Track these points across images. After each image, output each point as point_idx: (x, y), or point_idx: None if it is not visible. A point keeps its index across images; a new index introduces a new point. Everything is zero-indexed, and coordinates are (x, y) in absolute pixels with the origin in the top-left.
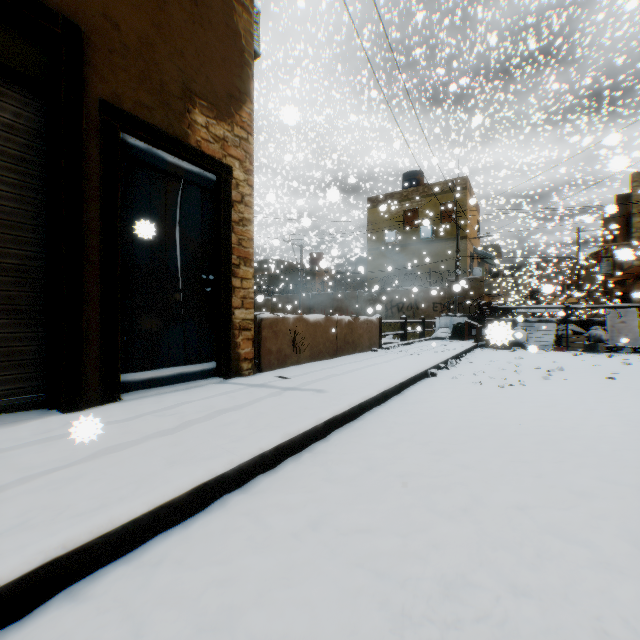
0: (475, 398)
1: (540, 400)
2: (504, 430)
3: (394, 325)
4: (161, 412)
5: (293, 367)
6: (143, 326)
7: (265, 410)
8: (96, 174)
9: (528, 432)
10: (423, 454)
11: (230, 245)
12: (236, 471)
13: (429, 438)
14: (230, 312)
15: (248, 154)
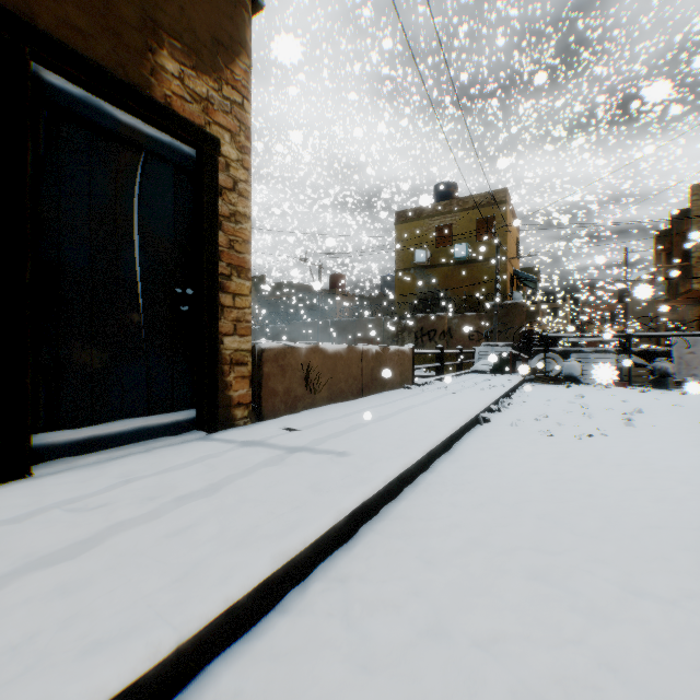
0: (553, 458)
1: (641, 460)
2: (622, 520)
3: (425, 356)
4: (82, 501)
5: (306, 412)
6: (78, 360)
7: (254, 495)
8: None
9: (659, 523)
10: (516, 580)
11: (217, 248)
12: (169, 662)
13: (514, 539)
14: (217, 340)
15: (243, 126)
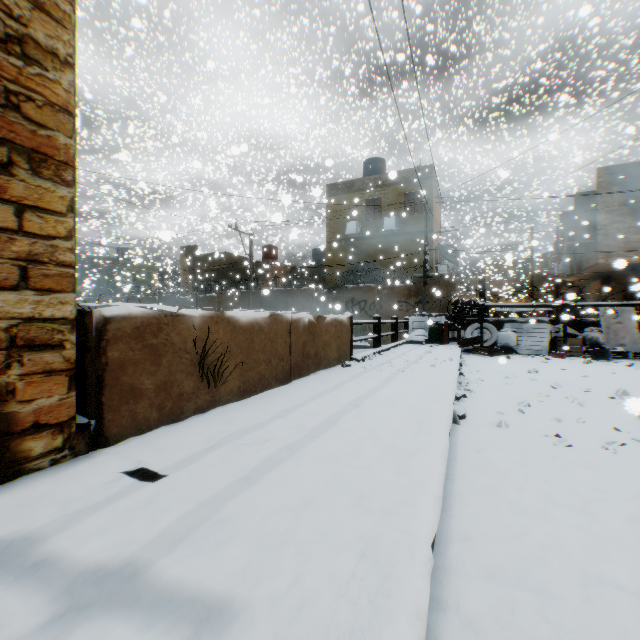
0: (635, 517)
1: None
2: None
3: (356, 326)
4: None
5: (198, 419)
6: None
7: None
8: None
9: None
10: None
11: None
12: None
13: None
14: None
15: None
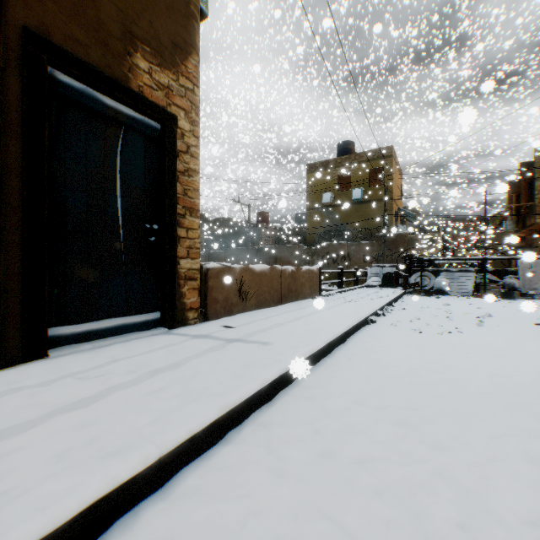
0: (420, 348)
1: (485, 350)
2: (464, 389)
3: (330, 274)
4: (86, 373)
5: (239, 315)
6: (78, 276)
7: (204, 369)
8: (18, 109)
9: (490, 391)
10: (384, 425)
11: (175, 195)
12: (154, 467)
13: (386, 401)
14: (175, 262)
15: (194, 105)
